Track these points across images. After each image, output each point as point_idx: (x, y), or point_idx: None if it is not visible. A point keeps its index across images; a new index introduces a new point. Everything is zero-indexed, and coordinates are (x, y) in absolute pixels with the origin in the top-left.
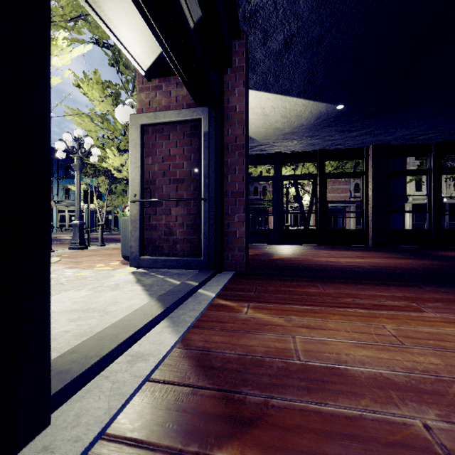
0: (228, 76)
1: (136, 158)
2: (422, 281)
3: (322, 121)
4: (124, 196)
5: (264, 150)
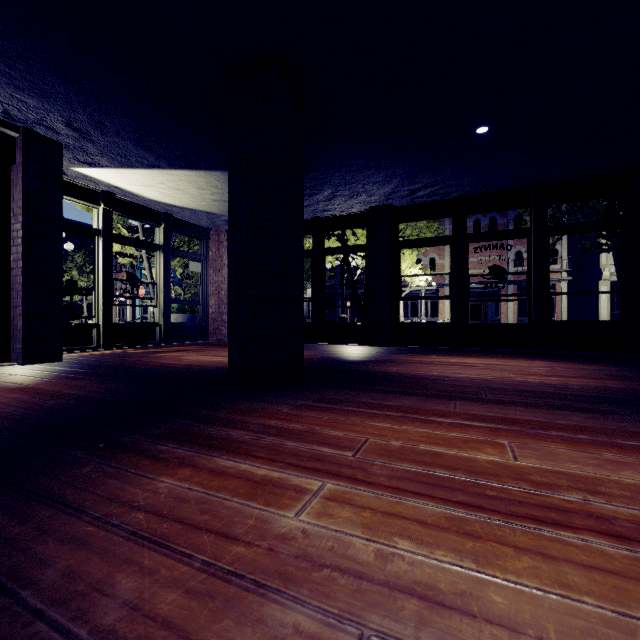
0: (14, 172)
1: None
2: (117, 377)
3: None
4: None
5: None
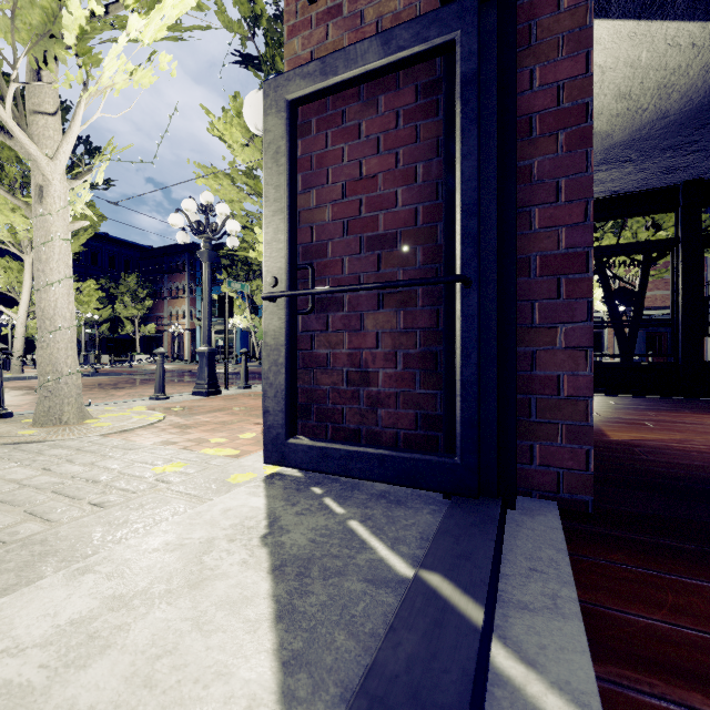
0: None
1: (277, 187)
2: None
3: None
4: None
5: None
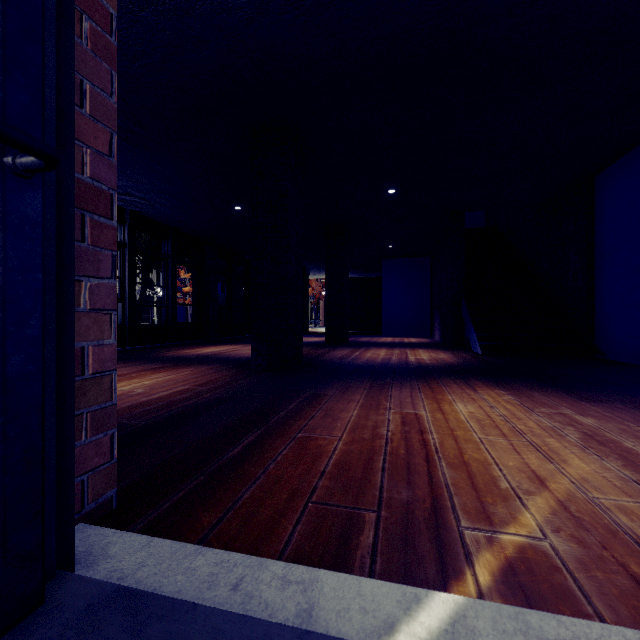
0: None
1: None
2: (300, 388)
3: None
4: None
5: None
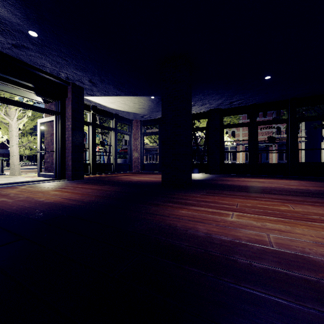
0: (67, 101)
1: (39, 136)
2: (117, 185)
3: (157, 103)
4: (120, 143)
5: (150, 117)
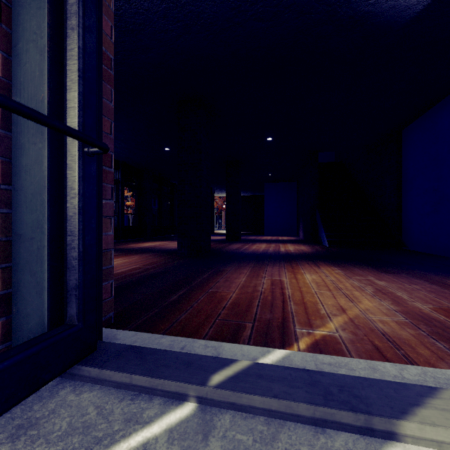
0: None
1: None
2: (210, 266)
3: None
4: None
5: None
